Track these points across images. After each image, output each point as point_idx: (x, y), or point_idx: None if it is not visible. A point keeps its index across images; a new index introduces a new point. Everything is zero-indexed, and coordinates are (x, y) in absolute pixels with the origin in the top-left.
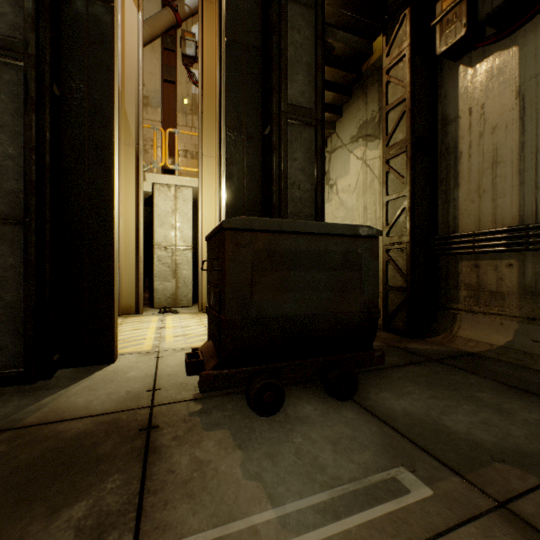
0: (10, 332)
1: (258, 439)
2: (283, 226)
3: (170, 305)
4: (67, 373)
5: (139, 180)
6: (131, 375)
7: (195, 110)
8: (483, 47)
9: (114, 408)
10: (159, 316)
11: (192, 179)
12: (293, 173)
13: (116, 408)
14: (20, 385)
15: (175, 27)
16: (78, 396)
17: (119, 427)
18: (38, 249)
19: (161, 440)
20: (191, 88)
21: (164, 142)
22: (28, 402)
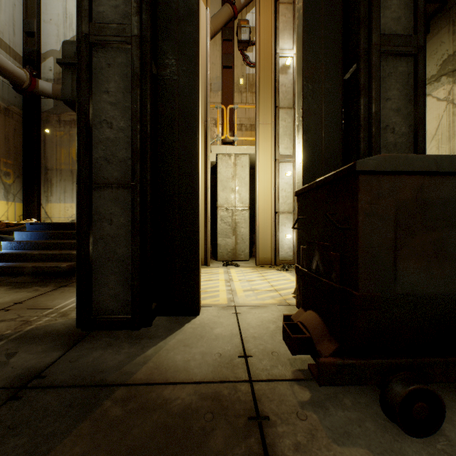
0: (121, 282)
1: None
2: (441, 165)
3: (230, 258)
4: (162, 321)
5: (207, 152)
6: (217, 333)
7: (248, 87)
8: None
9: (212, 376)
10: (224, 269)
11: (249, 147)
12: (385, 115)
13: (214, 377)
14: (128, 329)
15: (232, 19)
16: (176, 352)
17: (223, 407)
18: (141, 209)
19: (281, 447)
20: (245, 69)
21: (226, 117)
22: (135, 352)
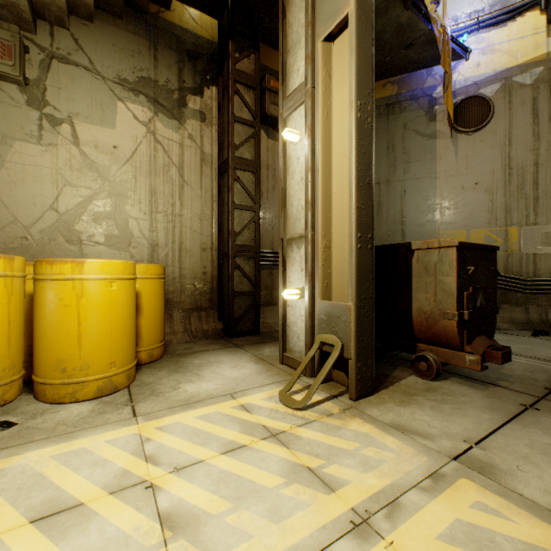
0: None
1: (488, 364)
2: None
3: None
4: None
5: None
6: None
7: None
8: (275, 132)
9: None
10: None
11: None
12: None
13: None
14: None
15: None
16: None
17: None
18: None
19: (547, 383)
20: None
21: None
22: None
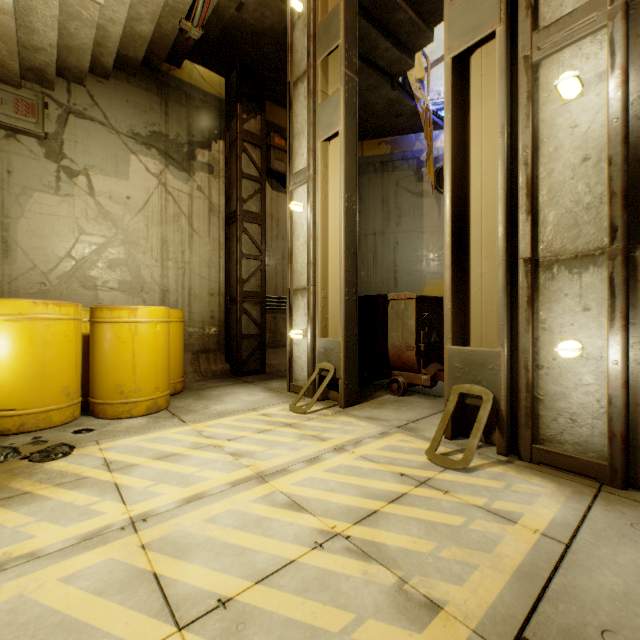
0: None
1: None
2: None
3: None
4: None
5: None
6: None
7: None
8: (279, 184)
9: None
10: None
11: None
12: None
13: None
14: None
15: None
16: None
17: None
18: None
19: None
20: None
21: None
22: None
